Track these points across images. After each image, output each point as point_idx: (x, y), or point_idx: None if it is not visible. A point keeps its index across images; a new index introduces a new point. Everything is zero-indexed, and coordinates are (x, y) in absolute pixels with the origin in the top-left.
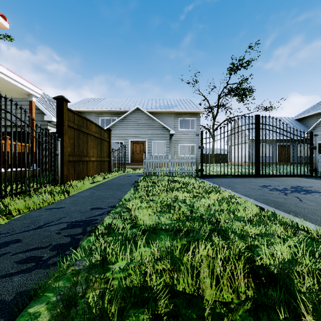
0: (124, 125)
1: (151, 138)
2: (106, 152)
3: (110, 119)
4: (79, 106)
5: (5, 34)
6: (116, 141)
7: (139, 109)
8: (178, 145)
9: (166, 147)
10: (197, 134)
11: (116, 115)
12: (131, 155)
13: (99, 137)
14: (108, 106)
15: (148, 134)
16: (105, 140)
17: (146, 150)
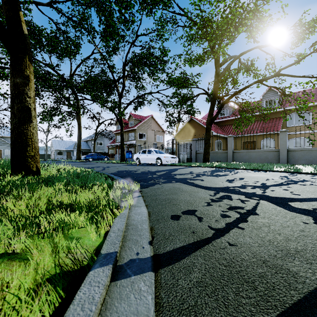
0: None
1: (5, 149)
2: None
3: None
4: None
5: None
6: None
7: None
8: None
9: None
10: None
11: None
12: None
13: None
14: None
15: (3, 147)
16: None
17: (2, 153)
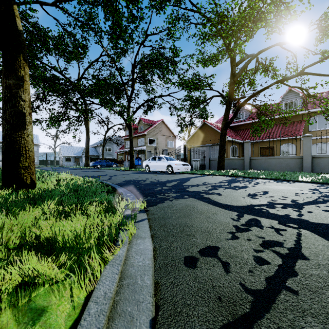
0: None
1: None
2: None
3: None
4: None
5: None
6: None
7: None
8: None
9: None
10: None
11: None
12: None
13: None
14: None
15: None
16: None
17: None
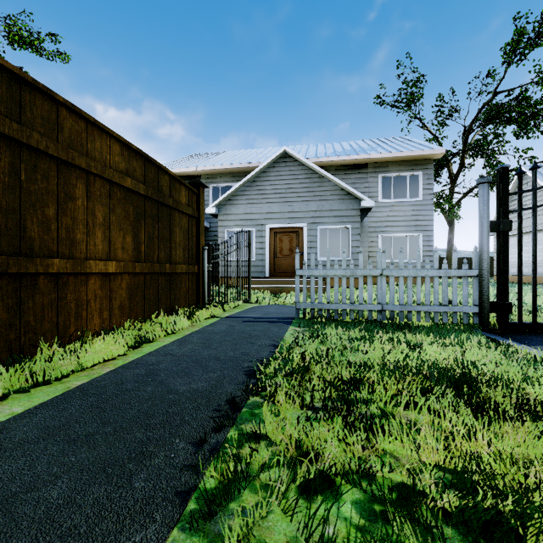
0: (256, 193)
1: (316, 220)
2: (183, 246)
3: (229, 186)
4: (173, 166)
5: (57, 51)
6: (239, 229)
7: (289, 155)
8: (377, 237)
9: (353, 241)
10: (487, 180)
11: (241, 178)
12: (270, 260)
13: (145, 195)
14: (227, 161)
15: (309, 210)
16: (178, 209)
17: (305, 249)
